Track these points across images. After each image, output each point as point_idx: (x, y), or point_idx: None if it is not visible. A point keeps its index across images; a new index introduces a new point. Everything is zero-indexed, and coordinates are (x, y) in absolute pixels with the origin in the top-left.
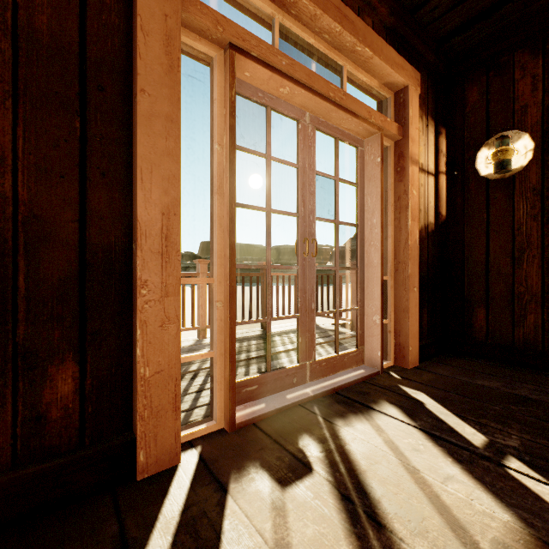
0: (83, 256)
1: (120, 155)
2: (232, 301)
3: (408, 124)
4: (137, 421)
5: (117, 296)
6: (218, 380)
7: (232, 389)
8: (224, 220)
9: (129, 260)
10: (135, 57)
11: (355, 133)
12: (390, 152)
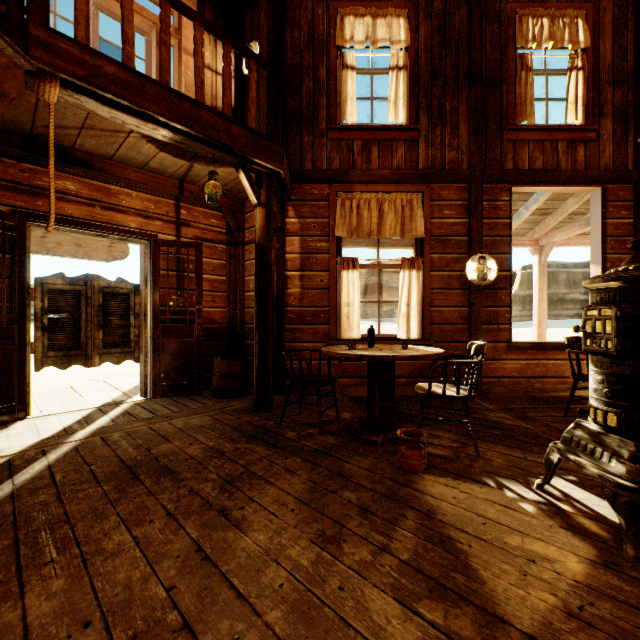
0: None
1: None
2: None
3: (182, 28)
4: None
5: None
6: None
7: None
8: None
9: None
10: None
11: (140, 25)
12: (175, 47)
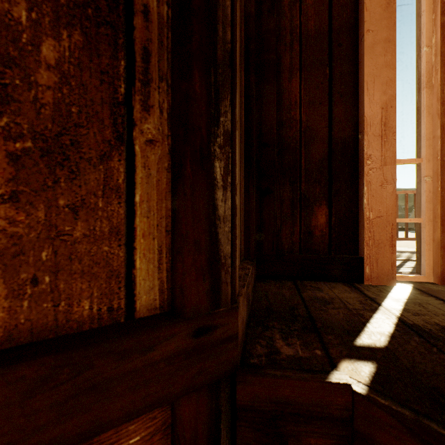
0: (330, 146)
1: (350, 81)
2: (442, 173)
3: None
4: (364, 246)
5: (348, 169)
6: (426, 241)
7: (443, 249)
8: (432, 107)
9: (356, 146)
10: (362, 12)
11: None
12: None
